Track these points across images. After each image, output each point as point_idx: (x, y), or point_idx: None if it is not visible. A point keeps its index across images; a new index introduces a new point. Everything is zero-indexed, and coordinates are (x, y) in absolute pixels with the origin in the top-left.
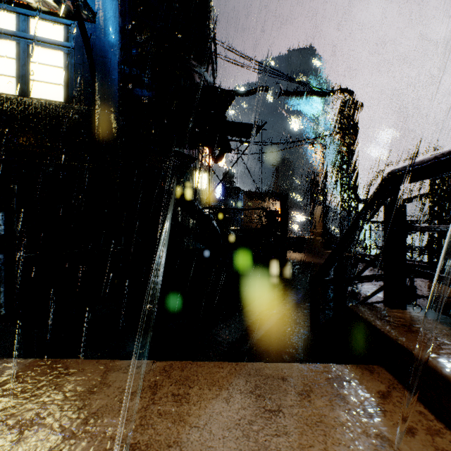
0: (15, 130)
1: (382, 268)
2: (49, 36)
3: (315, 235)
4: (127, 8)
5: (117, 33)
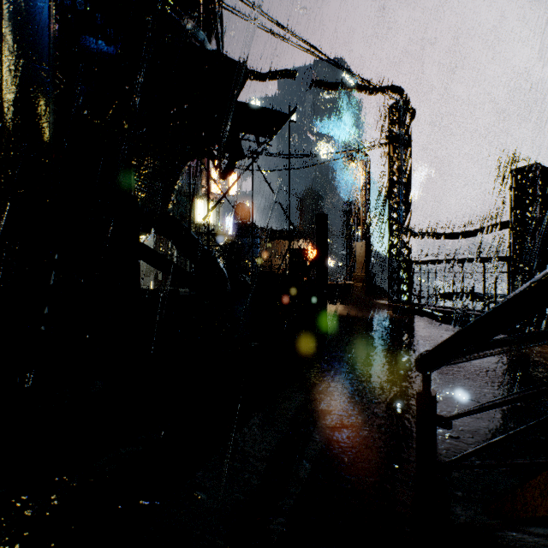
0: None
1: (453, 322)
2: None
3: (355, 281)
4: None
5: None
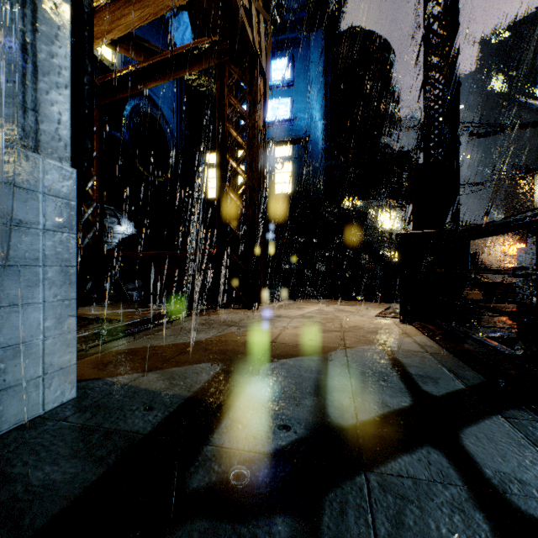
0: (268, 215)
1: None
2: (284, 155)
3: None
4: (329, 120)
5: (323, 142)
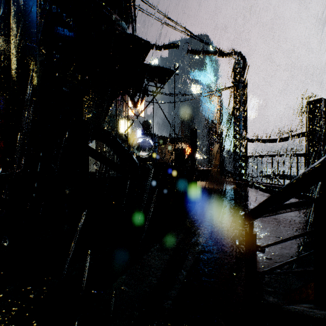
0: None
1: (271, 192)
2: None
3: (214, 167)
4: None
5: None
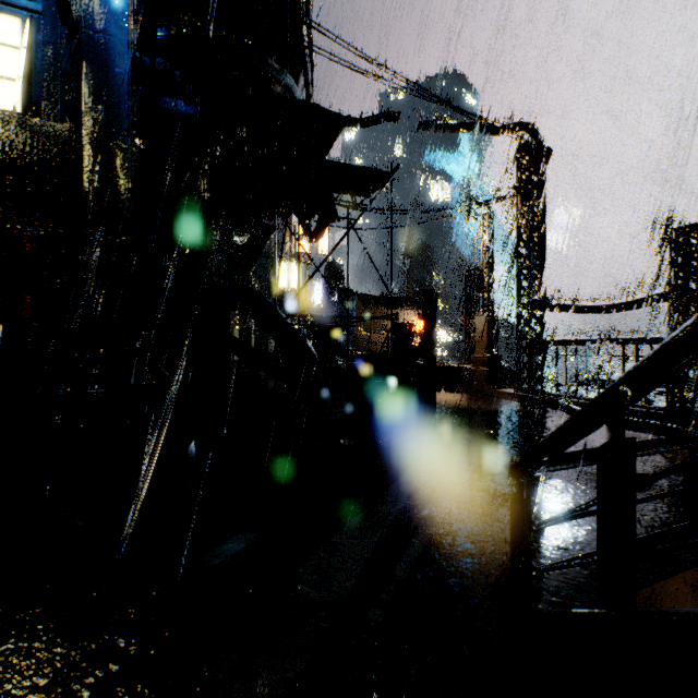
0: None
1: None
2: None
3: (475, 364)
4: None
5: None
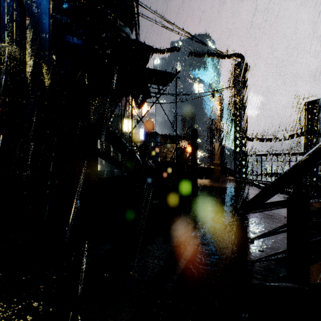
0: None
1: None
2: None
3: (215, 165)
4: None
5: None
